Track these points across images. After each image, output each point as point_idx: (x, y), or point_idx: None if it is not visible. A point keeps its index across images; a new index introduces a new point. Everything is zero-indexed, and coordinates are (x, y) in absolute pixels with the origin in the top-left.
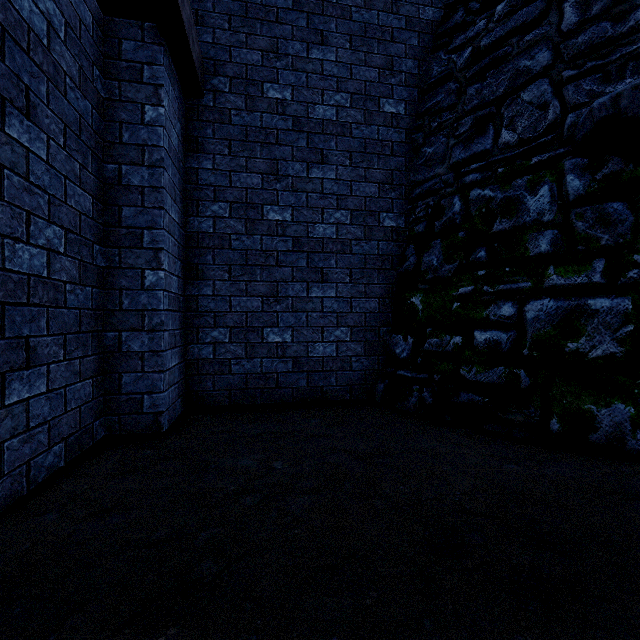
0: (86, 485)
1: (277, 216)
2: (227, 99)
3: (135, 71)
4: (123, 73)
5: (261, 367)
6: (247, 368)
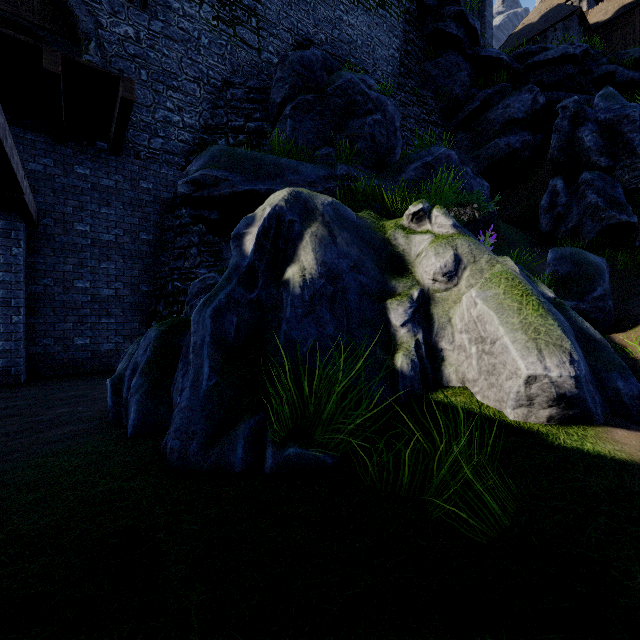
0: (3, 391)
1: (82, 285)
2: (53, 229)
3: (7, 233)
4: (1, 234)
5: (73, 356)
6: (64, 357)
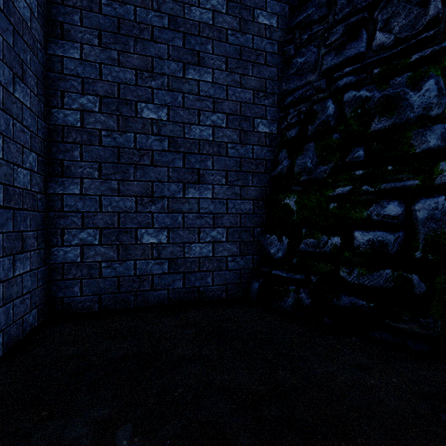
0: None
1: (152, 114)
2: None
3: None
4: None
5: (135, 269)
6: (119, 271)
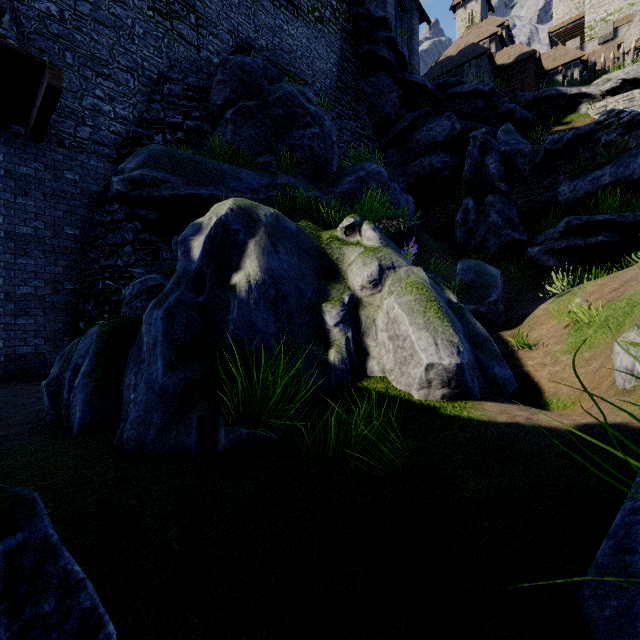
0: None
1: None
2: None
3: None
4: None
5: None
6: None
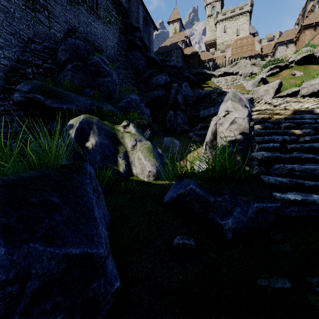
0: None
1: None
2: None
3: None
4: None
5: None
6: None
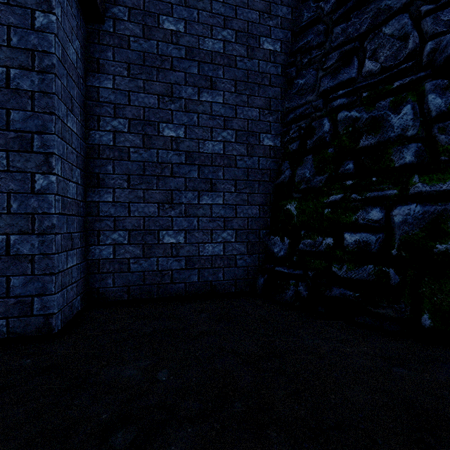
0: None
1: (172, 133)
2: (126, 26)
3: None
4: None
5: (157, 265)
6: (144, 266)
